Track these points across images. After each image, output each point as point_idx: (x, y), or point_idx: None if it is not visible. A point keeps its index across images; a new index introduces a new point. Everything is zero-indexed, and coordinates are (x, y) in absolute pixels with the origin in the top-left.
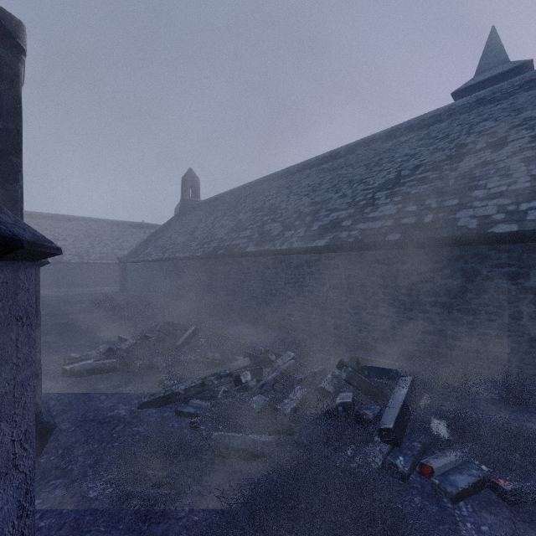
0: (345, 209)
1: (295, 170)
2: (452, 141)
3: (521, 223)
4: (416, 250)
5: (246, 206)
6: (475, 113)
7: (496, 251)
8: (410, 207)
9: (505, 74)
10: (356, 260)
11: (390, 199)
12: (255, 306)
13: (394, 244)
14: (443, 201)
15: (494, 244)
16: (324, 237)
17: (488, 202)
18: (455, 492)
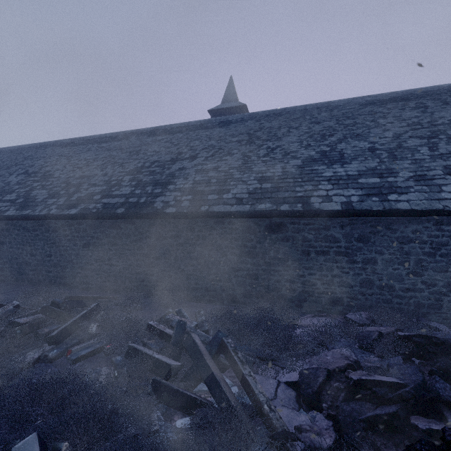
0: (101, 186)
1: (80, 142)
2: (178, 148)
3: (178, 207)
4: (133, 220)
5: (21, 168)
6: (196, 133)
7: (168, 223)
8: (138, 190)
9: (235, 108)
10: (98, 226)
11: (130, 183)
12: (15, 266)
13: (119, 216)
14: (155, 189)
15: (167, 218)
16: (77, 207)
17: (172, 193)
18: (75, 358)
